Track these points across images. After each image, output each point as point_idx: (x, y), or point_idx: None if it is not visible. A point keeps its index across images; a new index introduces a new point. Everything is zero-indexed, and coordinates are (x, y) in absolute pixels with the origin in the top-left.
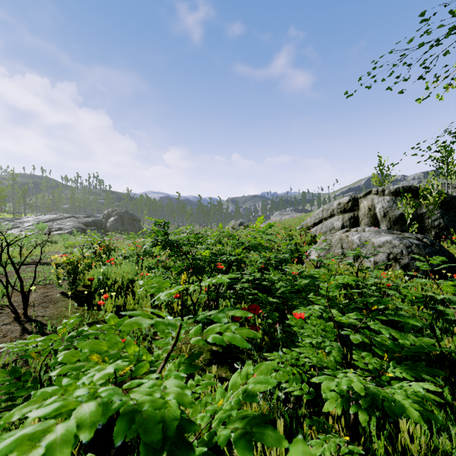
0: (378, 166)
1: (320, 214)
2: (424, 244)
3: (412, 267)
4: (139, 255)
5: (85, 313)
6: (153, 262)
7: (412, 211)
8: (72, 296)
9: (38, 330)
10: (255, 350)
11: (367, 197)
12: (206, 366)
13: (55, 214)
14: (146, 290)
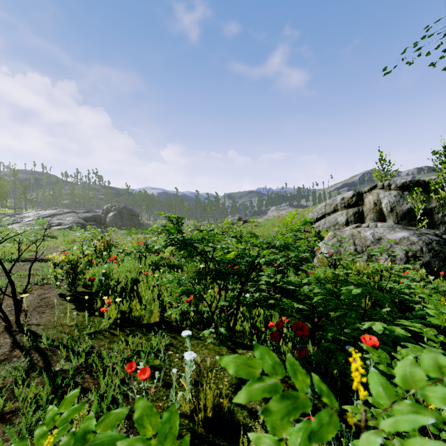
0: (379, 161)
1: (323, 209)
2: (444, 240)
3: (433, 265)
4: (141, 252)
5: (85, 320)
6: (156, 259)
7: (423, 206)
8: (71, 299)
9: (30, 345)
10: None
11: (372, 191)
12: (234, 394)
13: (56, 210)
14: (152, 292)
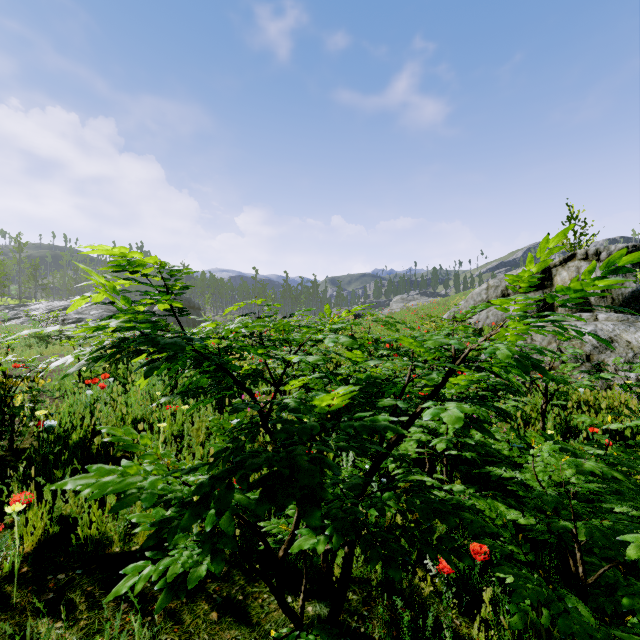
0: (569, 220)
1: (484, 294)
2: None
3: None
4: None
5: None
6: None
7: None
8: None
9: None
10: None
11: (567, 264)
12: None
13: None
14: None
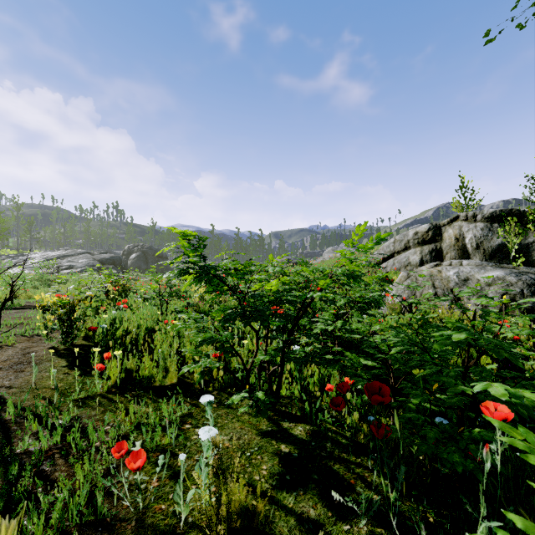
0: (460, 188)
1: (392, 246)
2: None
3: None
4: (163, 296)
5: (76, 381)
6: (182, 306)
7: (519, 240)
8: (64, 354)
9: None
10: (382, 476)
11: (453, 224)
12: (275, 491)
13: (67, 250)
14: (171, 345)
